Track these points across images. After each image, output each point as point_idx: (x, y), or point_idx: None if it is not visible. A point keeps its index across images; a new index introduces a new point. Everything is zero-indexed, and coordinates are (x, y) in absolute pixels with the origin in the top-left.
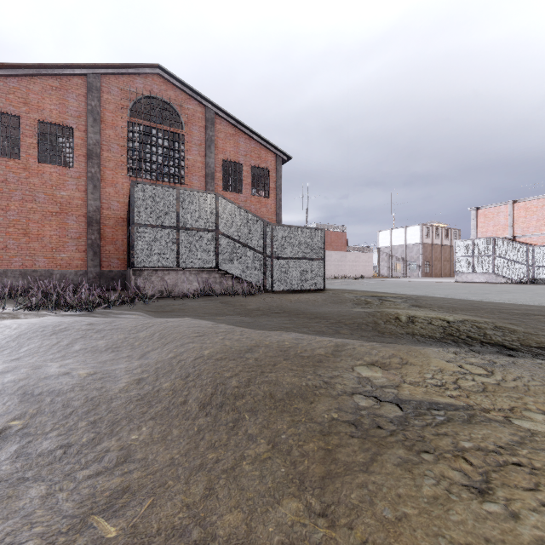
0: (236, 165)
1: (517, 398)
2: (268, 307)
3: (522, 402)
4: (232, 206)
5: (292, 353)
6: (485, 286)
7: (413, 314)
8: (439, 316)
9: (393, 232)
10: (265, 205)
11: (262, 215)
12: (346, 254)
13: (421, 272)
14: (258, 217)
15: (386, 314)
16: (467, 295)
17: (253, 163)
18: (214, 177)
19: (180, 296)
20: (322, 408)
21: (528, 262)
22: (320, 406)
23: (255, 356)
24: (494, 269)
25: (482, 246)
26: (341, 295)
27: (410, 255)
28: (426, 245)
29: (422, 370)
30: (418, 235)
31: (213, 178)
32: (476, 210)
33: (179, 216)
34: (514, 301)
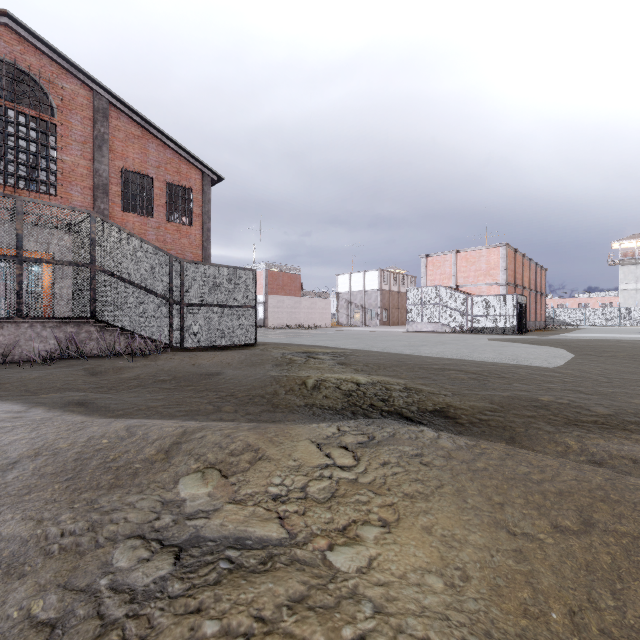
0: (149, 179)
1: (364, 502)
2: (154, 374)
3: (367, 508)
4: (118, 232)
5: (94, 462)
6: (429, 336)
7: (326, 377)
8: (355, 378)
9: (353, 277)
10: (187, 235)
11: (183, 248)
12: (300, 299)
13: (380, 321)
14: (161, 250)
15: (293, 379)
16: (403, 349)
17: (169, 178)
18: (107, 191)
19: (20, 362)
20: (26, 590)
21: (467, 312)
22: (27, 585)
23: (4, 479)
24: (440, 318)
25: (430, 295)
26: (267, 353)
27: (369, 302)
28: (384, 292)
29: (276, 467)
30: (377, 281)
31: (106, 192)
32: (426, 258)
33: (21, 241)
34: (441, 354)
